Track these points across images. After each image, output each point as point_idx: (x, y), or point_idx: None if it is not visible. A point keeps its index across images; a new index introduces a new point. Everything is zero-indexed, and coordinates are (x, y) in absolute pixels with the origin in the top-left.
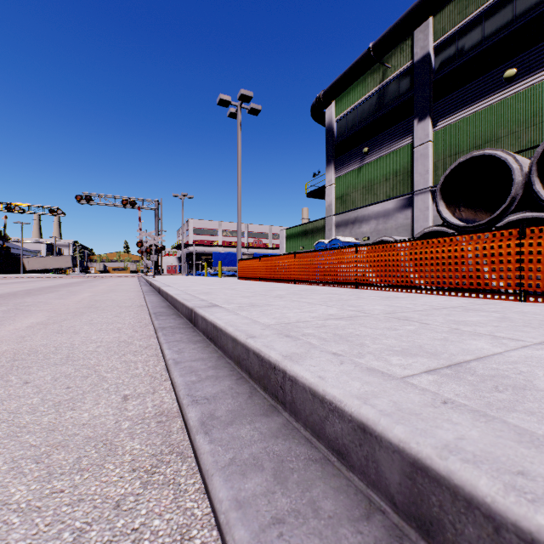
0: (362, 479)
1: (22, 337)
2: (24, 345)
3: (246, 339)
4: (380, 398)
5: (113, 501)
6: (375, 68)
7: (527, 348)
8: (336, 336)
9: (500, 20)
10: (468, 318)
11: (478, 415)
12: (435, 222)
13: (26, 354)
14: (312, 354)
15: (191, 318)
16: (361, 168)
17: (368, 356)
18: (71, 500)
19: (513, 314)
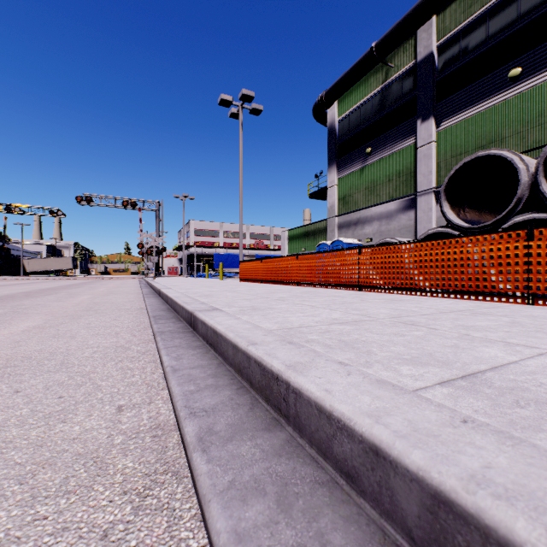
0: (374, 507)
1: (17, 342)
2: (18, 350)
3: (247, 346)
4: (393, 415)
5: (100, 529)
6: (378, 68)
7: (543, 356)
8: (341, 342)
9: (504, 19)
10: (477, 322)
11: (503, 437)
12: (439, 223)
13: (19, 361)
14: (317, 364)
15: (191, 322)
16: (364, 169)
17: (376, 365)
18: (55, 528)
19: (523, 319)
